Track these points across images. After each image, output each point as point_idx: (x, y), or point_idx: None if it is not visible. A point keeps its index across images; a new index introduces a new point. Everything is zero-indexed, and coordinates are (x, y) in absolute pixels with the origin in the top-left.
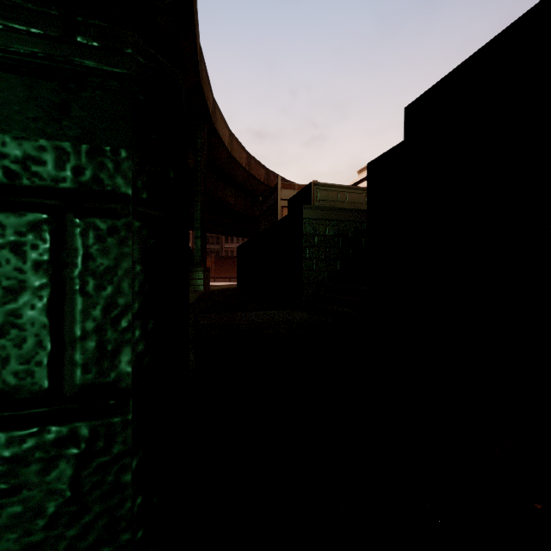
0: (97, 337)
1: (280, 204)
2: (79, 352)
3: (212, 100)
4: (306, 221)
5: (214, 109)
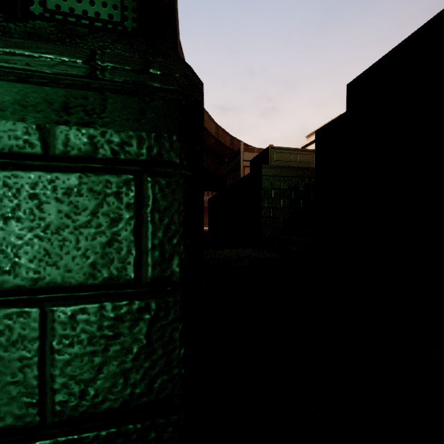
0: (160, 248)
1: (242, 164)
2: (150, 257)
3: None
4: (264, 178)
5: None
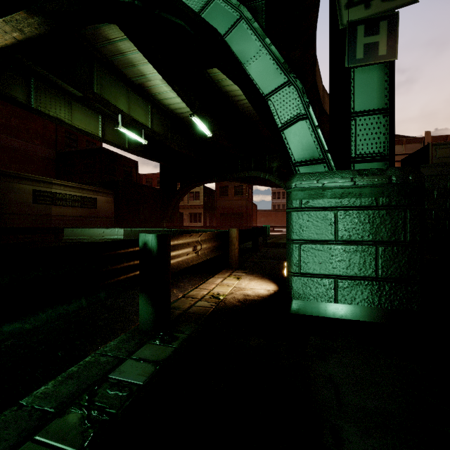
0: (412, 231)
1: None
2: (409, 234)
3: (321, 88)
4: None
5: (323, 94)
